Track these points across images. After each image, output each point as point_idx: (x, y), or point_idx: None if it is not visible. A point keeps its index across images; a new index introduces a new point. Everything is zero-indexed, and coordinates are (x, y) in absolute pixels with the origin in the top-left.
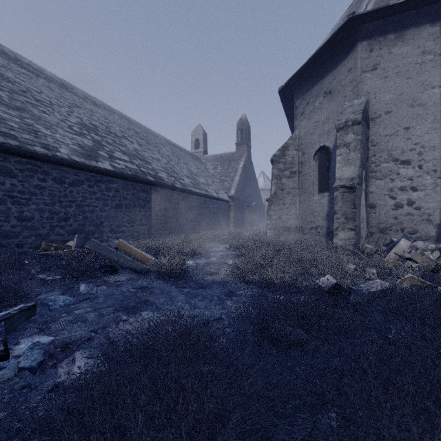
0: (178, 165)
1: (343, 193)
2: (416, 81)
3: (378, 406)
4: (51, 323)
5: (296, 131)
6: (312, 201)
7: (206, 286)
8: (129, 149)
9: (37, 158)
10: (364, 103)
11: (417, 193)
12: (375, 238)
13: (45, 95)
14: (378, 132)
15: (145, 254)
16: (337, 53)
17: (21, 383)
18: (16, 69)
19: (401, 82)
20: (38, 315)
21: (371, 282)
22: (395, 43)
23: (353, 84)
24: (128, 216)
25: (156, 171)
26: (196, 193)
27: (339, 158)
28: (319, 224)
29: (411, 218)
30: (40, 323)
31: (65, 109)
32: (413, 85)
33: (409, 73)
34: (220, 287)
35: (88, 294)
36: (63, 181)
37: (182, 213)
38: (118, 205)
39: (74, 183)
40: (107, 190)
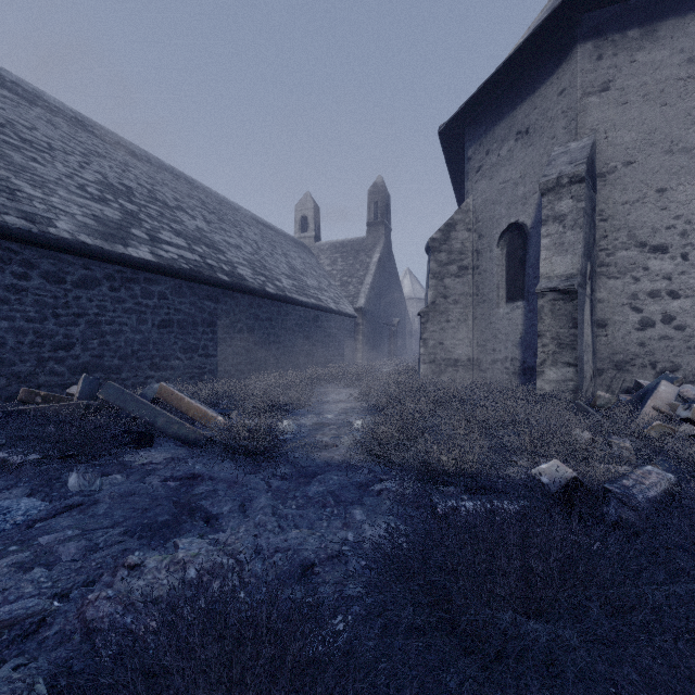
0: (271, 257)
1: (554, 302)
2: (677, 110)
3: None
4: None
5: (469, 199)
6: (496, 316)
7: (314, 473)
8: (187, 227)
9: (10, 236)
10: (589, 146)
11: (679, 301)
12: (607, 378)
13: (41, 133)
14: (612, 197)
15: (206, 410)
16: (540, 64)
17: None
18: None
19: (651, 111)
20: None
21: (641, 474)
22: (642, 44)
23: (567, 116)
24: (183, 341)
25: (234, 265)
26: (302, 302)
27: (546, 242)
28: (508, 354)
29: (668, 345)
30: None
31: (76, 159)
32: (671, 116)
33: (665, 96)
34: (341, 476)
35: (81, 494)
36: (61, 279)
37: (277, 337)
38: (164, 322)
39: (83, 283)
40: (145, 296)
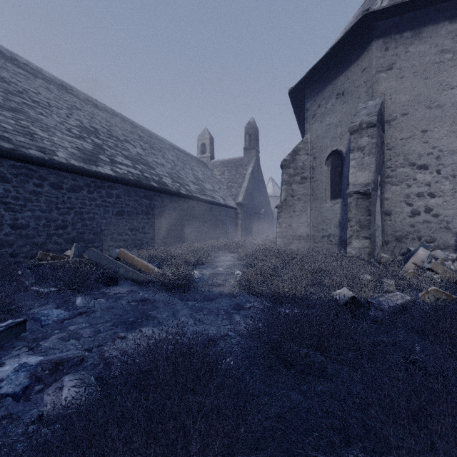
0: (183, 171)
1: (357, 200)
2: (434, 81)
3: (418, 453)
4: (42, 341)
5: (307, 135)
6: (324, 208)
7: (212, 298)
8: (131, 153)
9: (32, 161)
10: (380, 104)
11: (435, 199)
12: (391, 246)
13: (43, 96)
14: (394, 135)
15: (148, 264)
16: (351, 52)
17: (0, 413)
18: (12, 69)
19: (418, 82)
20: (28, 331)
21: (391, 295)
22: (412, 41)
23: (367, 85)
24: (130, 224)
25: (160, 176)
26: (202, 199)
27: (353, 163)
28: (331, 232)
29: (428, 226)
30: (30, 341)
31: (64, 111)
32: (430, 85)
33: (427, 73)
34: (228, 300)
35: (85, 308)
36: (60, 187)
37: (187, 221)
38: (119, 212)
39: (73, 189)
40: (108, 196)
